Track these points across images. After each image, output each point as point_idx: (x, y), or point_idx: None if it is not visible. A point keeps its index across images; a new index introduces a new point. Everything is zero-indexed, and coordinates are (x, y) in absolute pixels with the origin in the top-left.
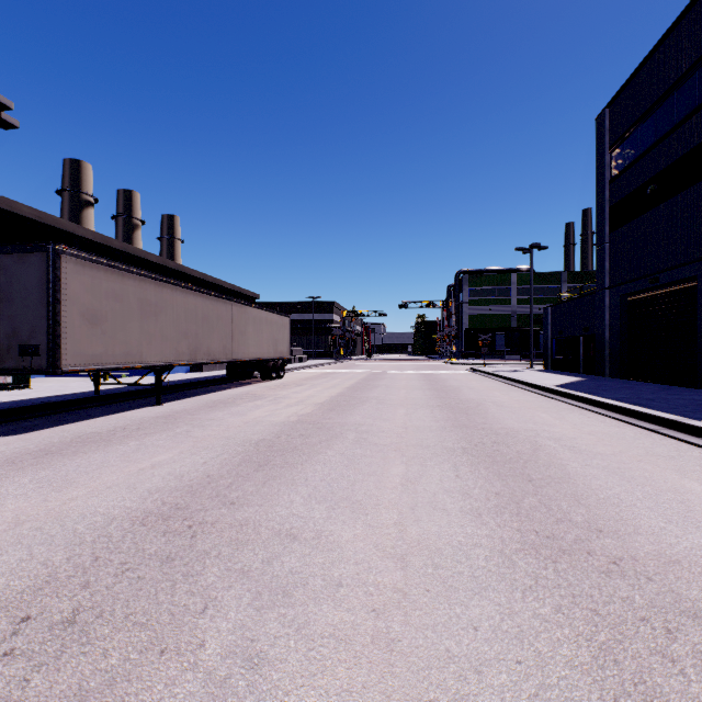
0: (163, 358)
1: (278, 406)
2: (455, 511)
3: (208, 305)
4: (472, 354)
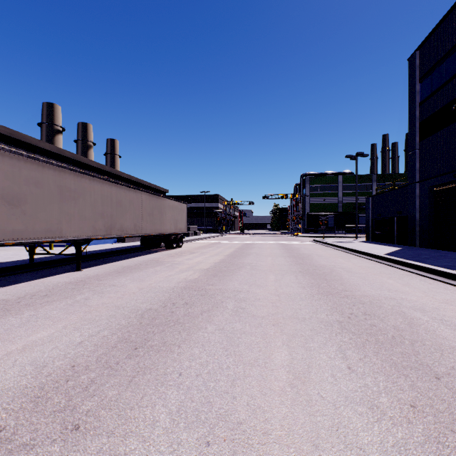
0: (82, 233)
1: (172, 271)
2: (377, 453)
3: (122, 193)
4: (312, 230)
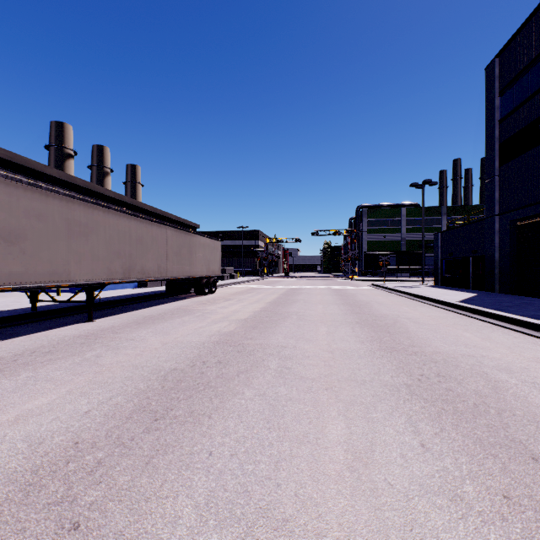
0: (94, 276)
1: (203, 322)
2: None
3: (143, 228)
4: (370, 273)
